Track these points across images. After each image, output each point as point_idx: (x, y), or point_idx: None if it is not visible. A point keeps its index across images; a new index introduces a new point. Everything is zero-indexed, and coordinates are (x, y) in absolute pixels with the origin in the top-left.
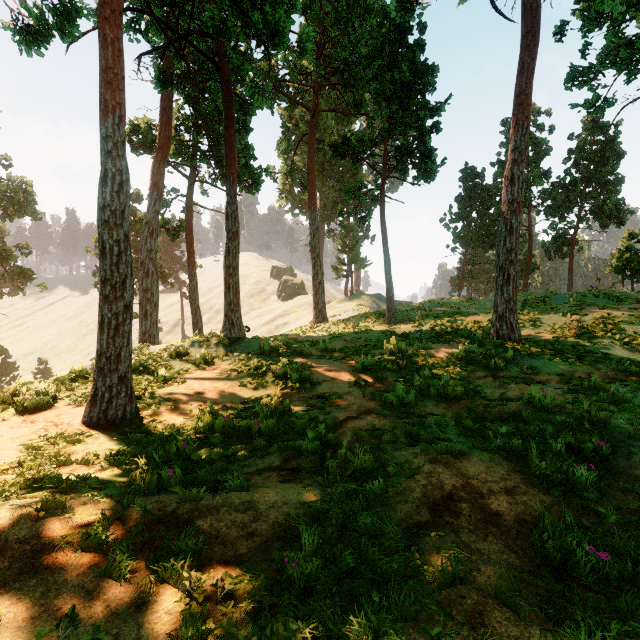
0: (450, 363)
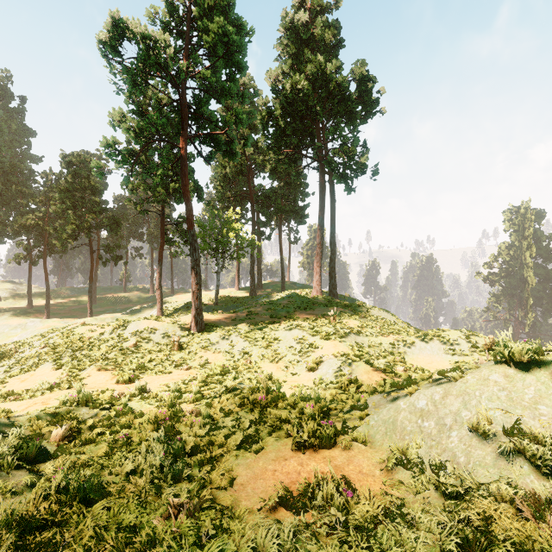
0: (87, 308)
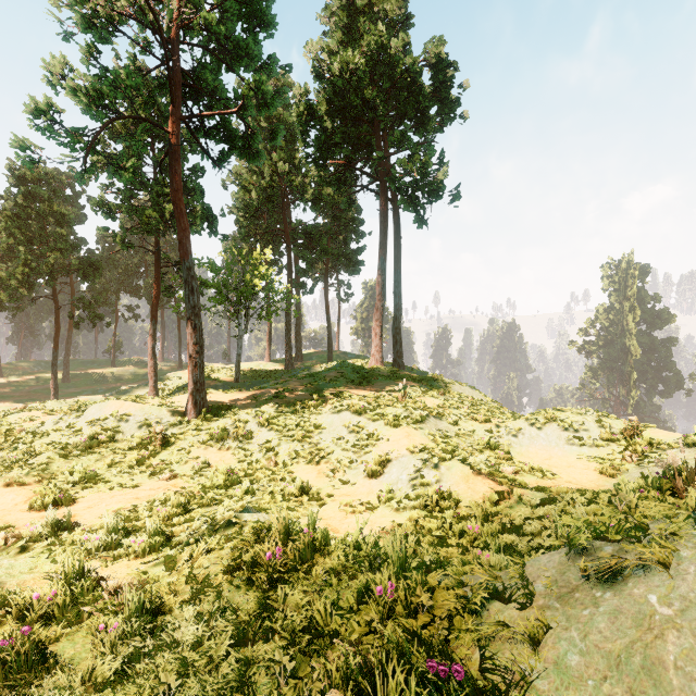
0: None
